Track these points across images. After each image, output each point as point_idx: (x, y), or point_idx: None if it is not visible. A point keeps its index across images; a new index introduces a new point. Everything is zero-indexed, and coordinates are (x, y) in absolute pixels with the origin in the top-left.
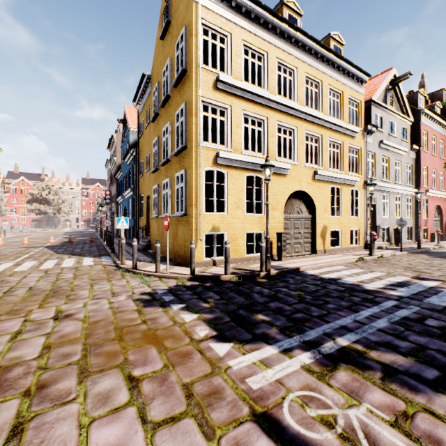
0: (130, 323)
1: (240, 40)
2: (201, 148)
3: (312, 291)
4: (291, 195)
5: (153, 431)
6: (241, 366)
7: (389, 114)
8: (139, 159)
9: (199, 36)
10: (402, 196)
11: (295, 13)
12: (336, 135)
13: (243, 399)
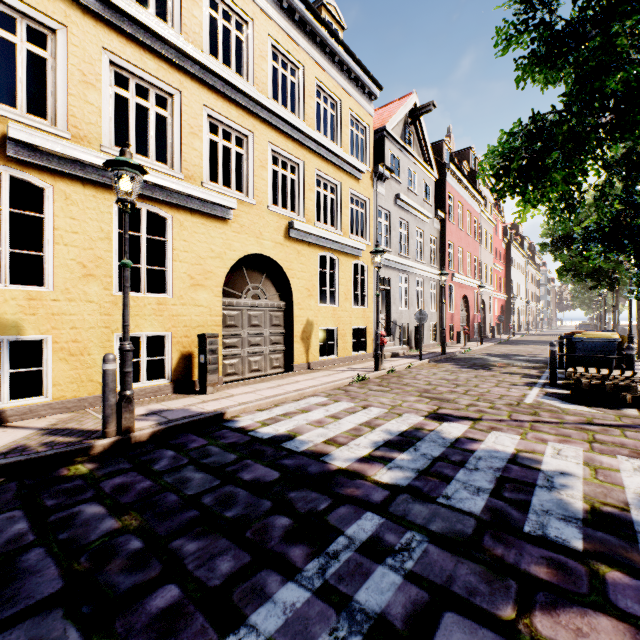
0: None
1: None
2: None
3: (178, 505)
4: (244, 262)
5: None
6: None
7: (408, 159)
8: None
9: None
10: (425, 280)
11: None
12: (329, 168)
13: None
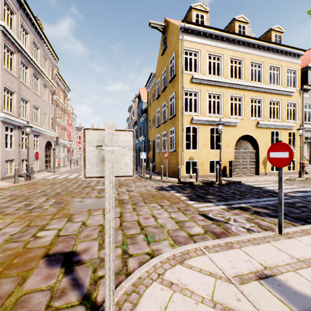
0: (155, 194)
1: (205, 52)
2: (183, 116)
3: (242, 191)
4: (240, 138)
5: (169, 212)
6: (197, 206)
7: None
8: (148, 119)
9: (182, 57)
10: None
11: (243, 23)
12: (275, 96)
13: (196, 211)
